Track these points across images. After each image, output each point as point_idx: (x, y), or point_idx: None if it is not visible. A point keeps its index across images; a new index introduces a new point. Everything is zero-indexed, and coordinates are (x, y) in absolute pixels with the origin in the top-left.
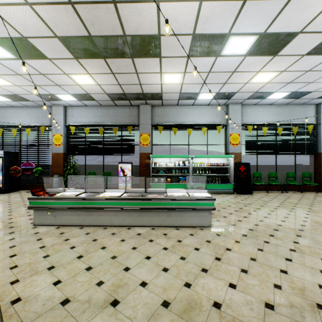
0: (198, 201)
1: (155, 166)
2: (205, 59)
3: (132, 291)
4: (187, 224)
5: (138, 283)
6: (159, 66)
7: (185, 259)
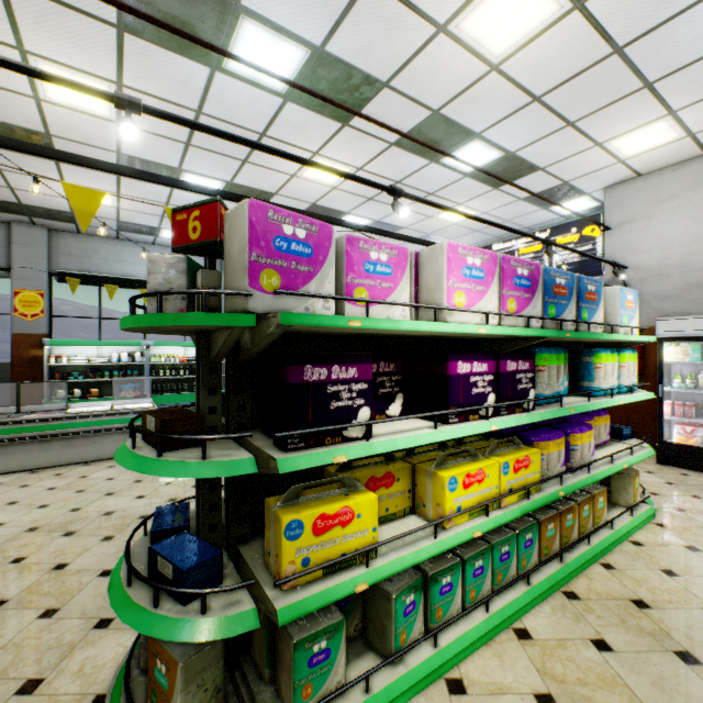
0: (130, 415)
1: (59, 364)
2: (153, 186)
3: None
4: (109, 455)
5: None
6: (58, 172)
7: (84, 491)
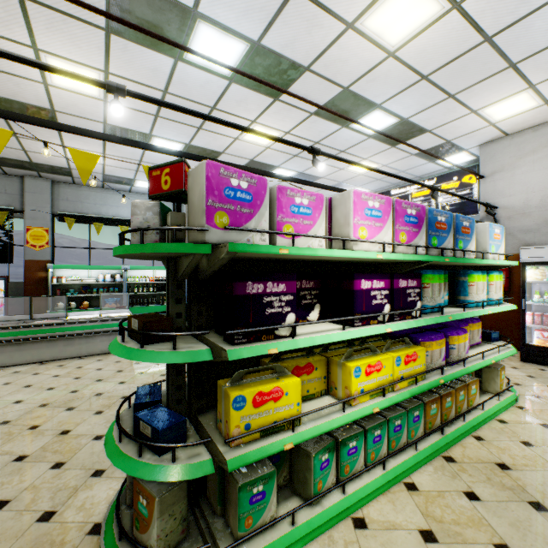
0: (113, 322)
1: (60, 283)
2: (130, 148)
3: (2, 408)
4: (97, 352)
5: (11, 402)
6: (59, 138)
7: (80, 378)
